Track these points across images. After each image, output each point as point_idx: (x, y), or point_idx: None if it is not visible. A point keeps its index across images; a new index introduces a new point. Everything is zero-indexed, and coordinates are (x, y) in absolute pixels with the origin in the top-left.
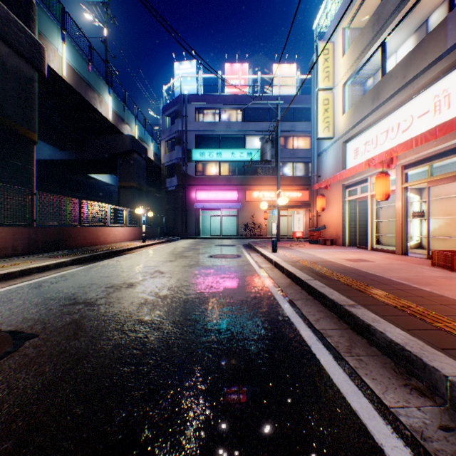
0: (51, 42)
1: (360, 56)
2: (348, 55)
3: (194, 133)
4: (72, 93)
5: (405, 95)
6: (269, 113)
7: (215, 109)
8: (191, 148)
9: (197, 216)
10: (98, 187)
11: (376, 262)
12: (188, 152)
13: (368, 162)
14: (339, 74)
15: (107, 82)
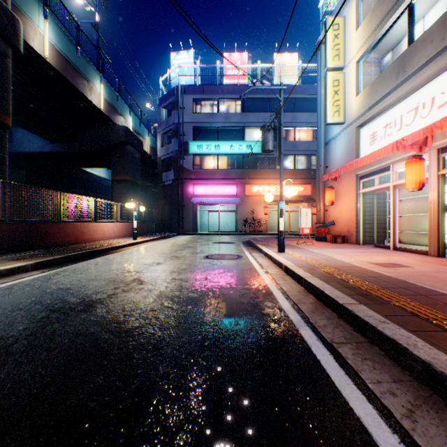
0: (31, 18)
1: (380, 25)
2: (363, 28)
3: (192, 125)
4: (58, 78)
5: (444, 61)
6: (269, 104)
7: (213, 100)
8: (188, 141)
9: (195, 211)
10: (96, 183)
11: (418, 268)
12: (185, 145)
13: (395, 144)
14: (352, 51)
15: (98, 68)
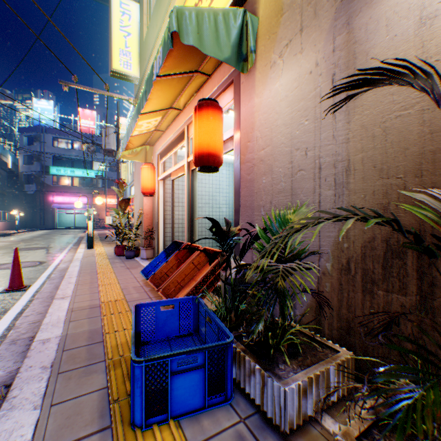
0: None
1: None
2: None
3: (52, 155)
4: None
5: None
6: None
7: (70, 140)
8: (49, 165)
9: (55, 213)
10: None
11: None
12: (47, 168)
13: None
14: None
15: None
